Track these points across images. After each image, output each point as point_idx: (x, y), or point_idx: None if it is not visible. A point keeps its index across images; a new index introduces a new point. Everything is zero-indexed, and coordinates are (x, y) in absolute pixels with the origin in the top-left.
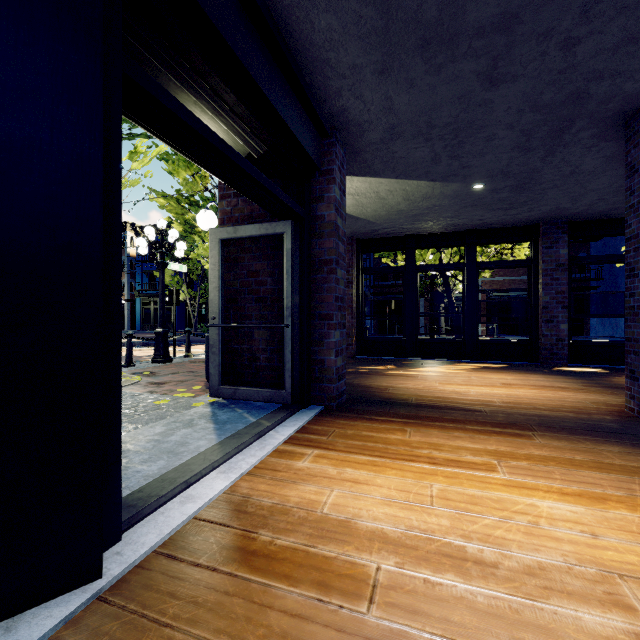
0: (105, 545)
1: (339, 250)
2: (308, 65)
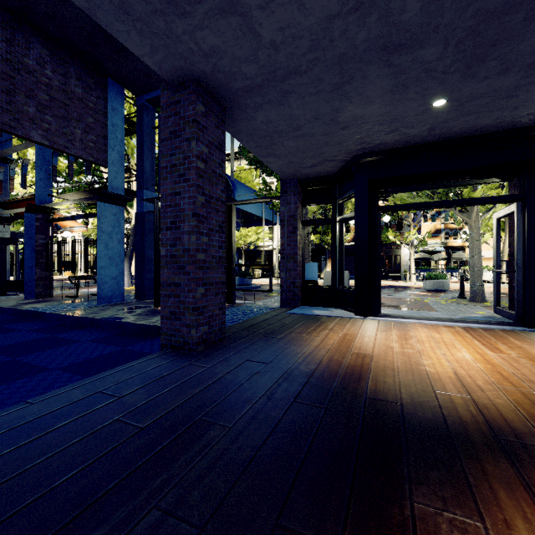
0: (373, 316)
1: None
2: (477, 132)
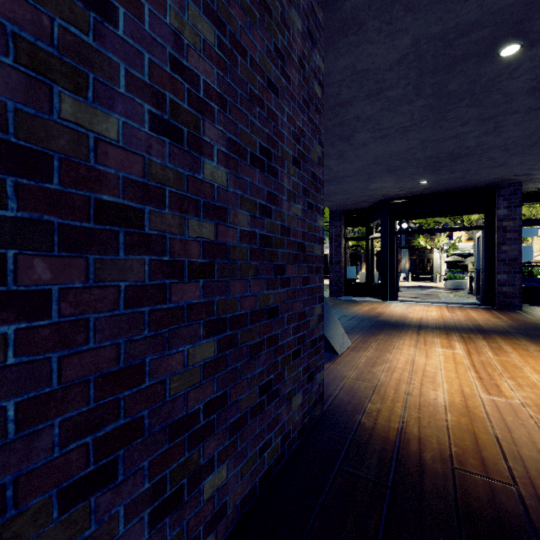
0: (392, 300)
1: (506, 237)
2: (454, 189)
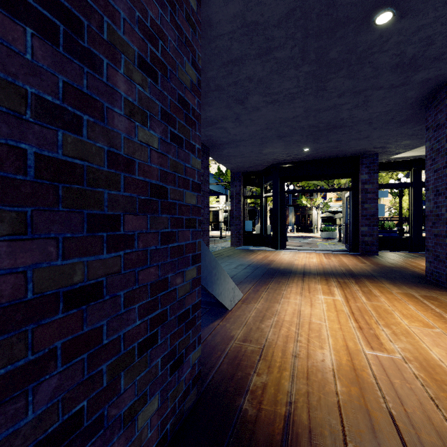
0: (282, 249)
1: (367, 197)
2: (329, 157)
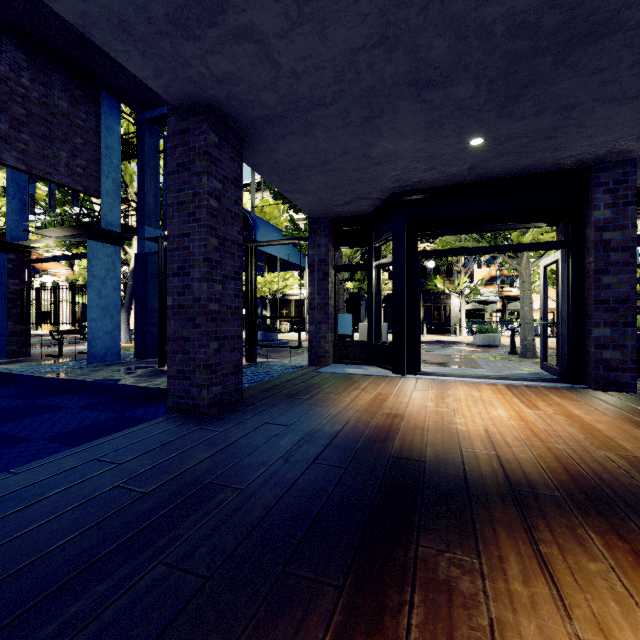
0: (412, 374)
1: (609, 260)
2: (520, 173)
